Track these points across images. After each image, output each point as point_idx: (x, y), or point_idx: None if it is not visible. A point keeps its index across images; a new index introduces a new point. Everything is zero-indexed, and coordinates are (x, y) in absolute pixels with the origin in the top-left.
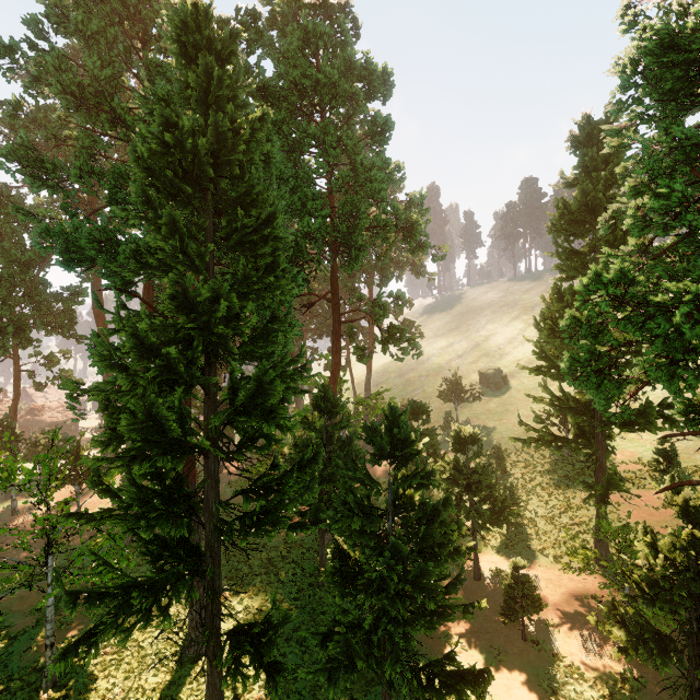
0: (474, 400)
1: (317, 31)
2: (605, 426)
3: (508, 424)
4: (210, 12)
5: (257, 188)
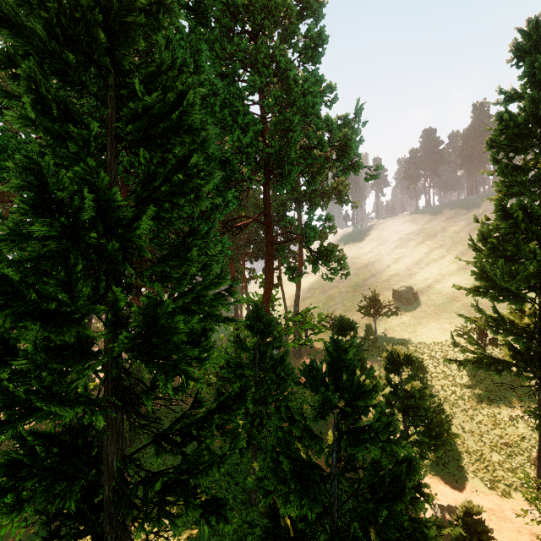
0: (391, 315)
1: None
2: None
3: (421, 336)
4: None
5: (166, 63)
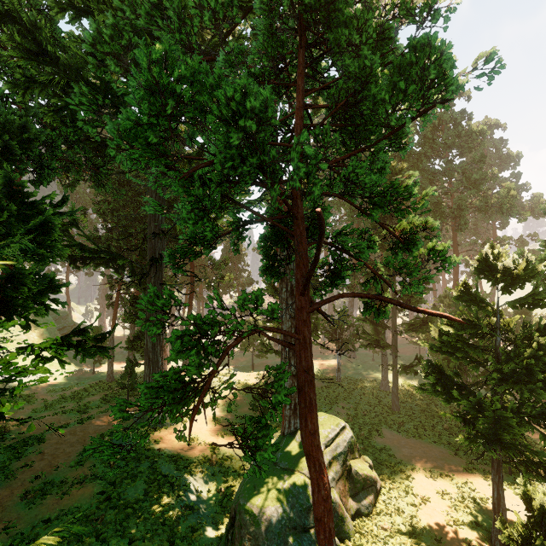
0: None
1: (441, 118)
2: None
3: None
4: (394, 166)
5: None
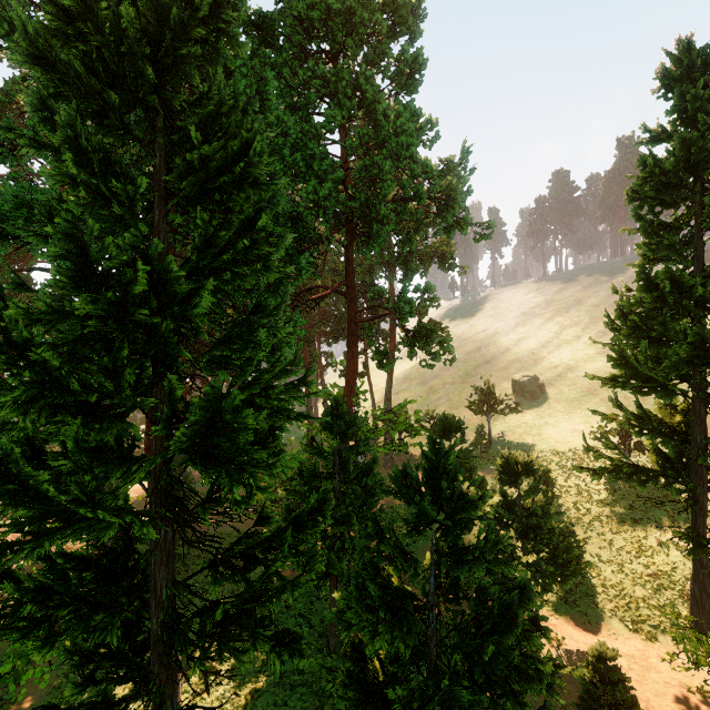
0: (509, 412)
1: None
2: (709, 456)
3: (549, 440)
4: None
5: (227, 104)
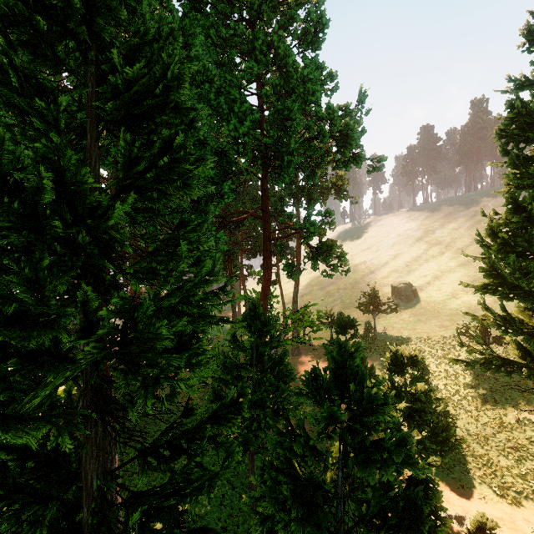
0: (390, 312)
1: None
2: None
3: (422, 334)
4: None
5: (150, 34)
